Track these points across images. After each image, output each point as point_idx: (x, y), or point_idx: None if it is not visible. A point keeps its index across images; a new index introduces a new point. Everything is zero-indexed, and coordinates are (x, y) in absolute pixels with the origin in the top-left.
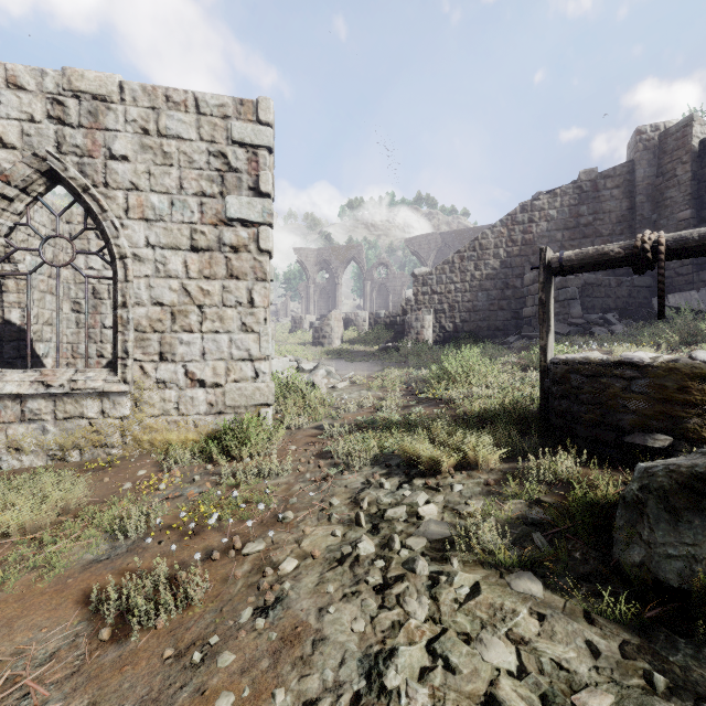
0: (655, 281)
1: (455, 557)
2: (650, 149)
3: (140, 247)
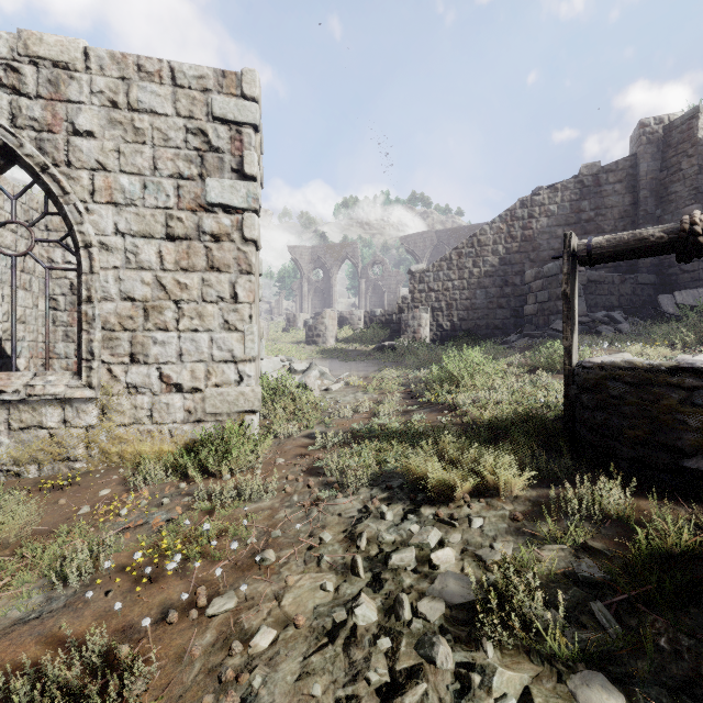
0: (659, 279)
1: (488, 640)
2: (654, 142)
3: (108, 235)
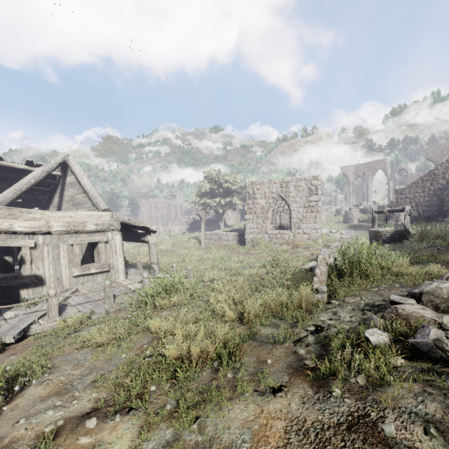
0: None
1: None
2: None
3: (294, 208)
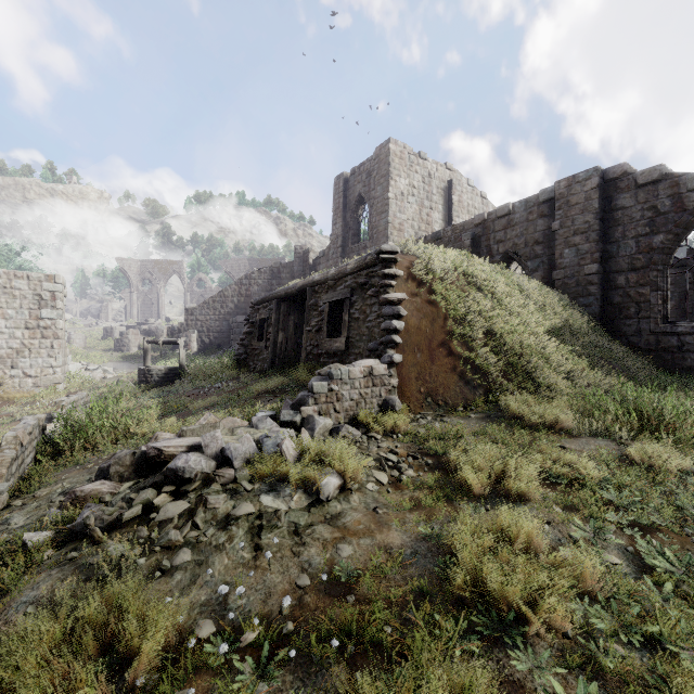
0: None
1: None
2: (300, 258)
3: (3, 329)
